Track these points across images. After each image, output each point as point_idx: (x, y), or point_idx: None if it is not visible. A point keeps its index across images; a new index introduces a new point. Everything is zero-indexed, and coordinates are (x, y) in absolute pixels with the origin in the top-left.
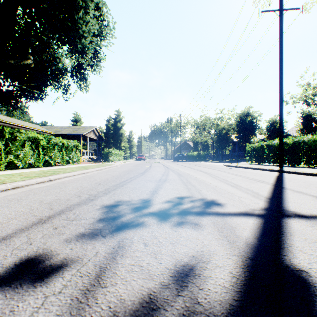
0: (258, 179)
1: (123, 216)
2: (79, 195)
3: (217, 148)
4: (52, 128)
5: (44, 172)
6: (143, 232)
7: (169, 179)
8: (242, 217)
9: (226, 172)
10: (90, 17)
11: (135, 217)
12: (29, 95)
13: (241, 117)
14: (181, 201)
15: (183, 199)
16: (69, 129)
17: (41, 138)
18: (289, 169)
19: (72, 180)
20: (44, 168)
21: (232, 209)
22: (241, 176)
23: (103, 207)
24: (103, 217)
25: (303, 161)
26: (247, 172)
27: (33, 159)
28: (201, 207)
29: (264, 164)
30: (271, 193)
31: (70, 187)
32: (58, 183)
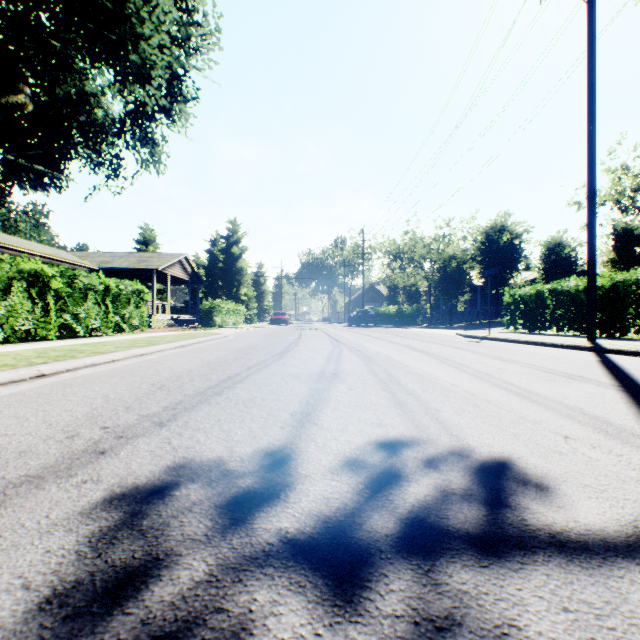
0: (564, 370)
1: (164, 564)
2: (75, 433)
3: (437, 300)
4: (94, 255)
5: (42, 353)
6: None
7: (343, 372)
8: None
9: (473, 352)
10: None
11: (215, 573)
12: (30, 180)
13: (489, 234)
14: (391, 460)
15: (397, 450)
16: (129, 259)
17: (54, 275)
18: (613, 345)
19: (99, 373)
20: (57, 341)
21: (596, 511)
22: (516, 362)
23: (115, 499)
24: (72, 578)
25: (635, 325)
26: (521, 352)
27: (33, 321)
28: (472, 495)
29: (542, 331)
30: None
31: (75, 398)
32: (55, 384)
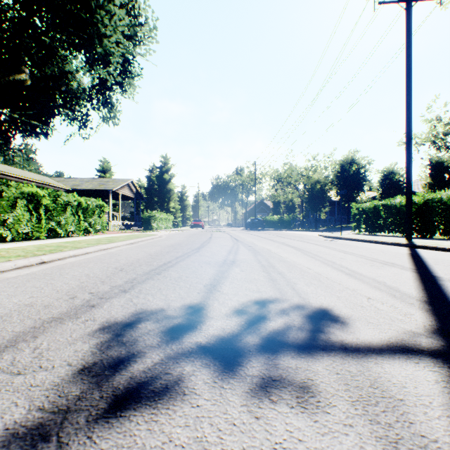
0: (383, 259)
1: (138, 356)
2: (74, 296)
3: (307, 211)
4: (68, 180)
5: (40, 248)
6: (174, 422)
7: (238, 260)
8: (402, 360)
9: (327, 247)
10: (118, 9)
11: (164, 359)
12: (27, 130)
13: (343, 166)
14: (262, 310)
15: (266, 304)
16: (92, 182)
17: (44, 195)
18: (422, 242)
19: (79, 261)
20: (47, 240)
21: (370, 334)
22: (353, 254)
23: (106, 328)
24: (92, 361)
25: (440, 229)
26: (359, 247)
27: (31, 226)
28: (304, 326)
29: (378, 233)
30: (424, 290)
31: (68, 276)
32: (53, 268)
